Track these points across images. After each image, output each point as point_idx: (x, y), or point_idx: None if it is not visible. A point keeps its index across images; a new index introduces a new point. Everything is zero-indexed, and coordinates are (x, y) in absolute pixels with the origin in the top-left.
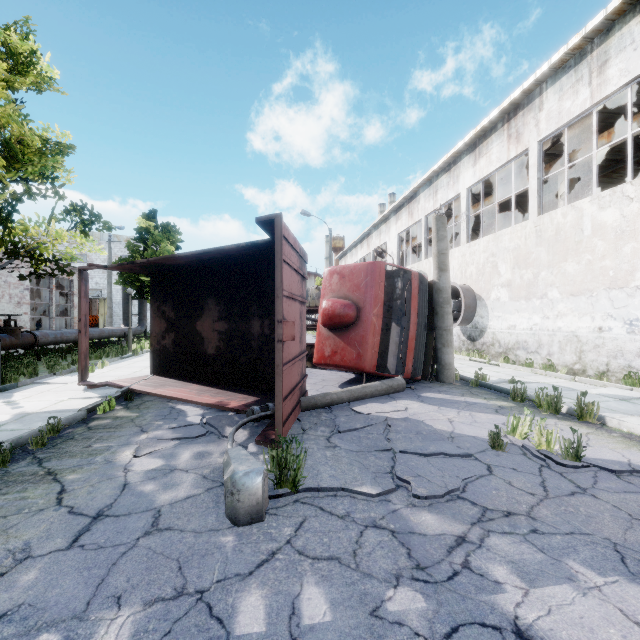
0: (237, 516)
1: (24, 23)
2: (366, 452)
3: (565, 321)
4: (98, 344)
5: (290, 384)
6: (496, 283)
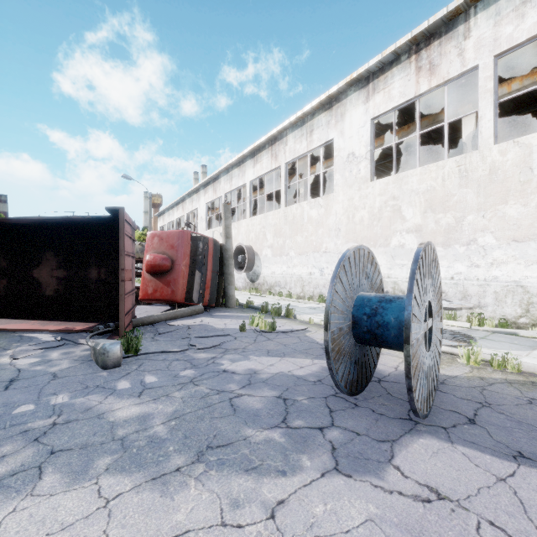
0: (107, 364)
1: None
2: (176, 340)
3: (297, 269)
4: None
5: (127, 308)
6: (265, 245)
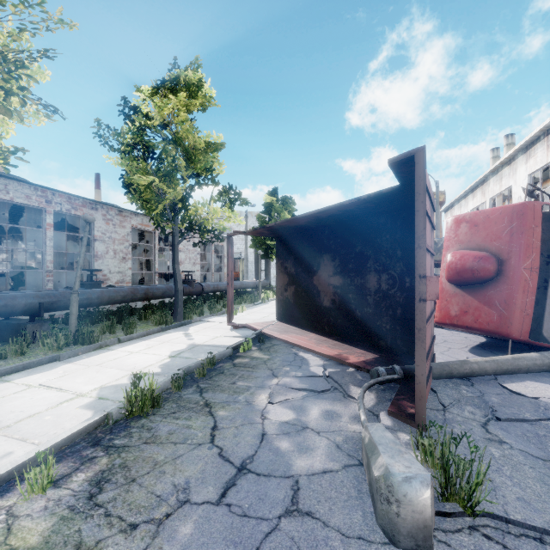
0: (395, 534)
1: (195, 61)
2: None
3: None
4: (239, 293)
5: None
6: None
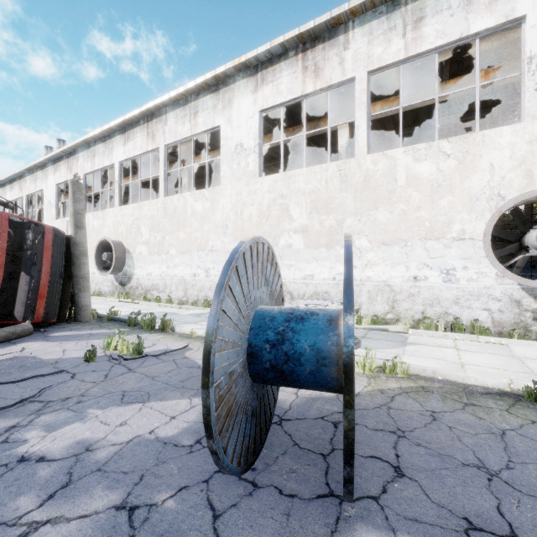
0: None
1: None
2: None
3: (179, 270)
4: None
5: None
6: (140, 241)
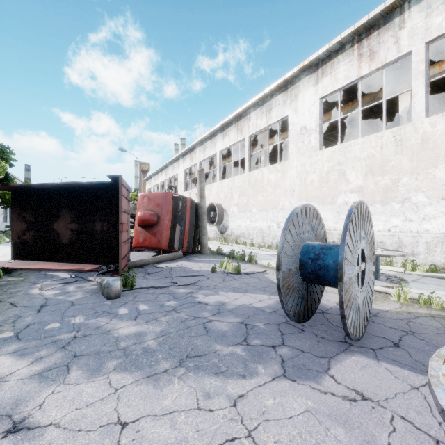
0: (110, 295)
1: None
2: (161, 278)
3: (258, 223)
4: None
5: (124, 253)
6: (232, 203)
